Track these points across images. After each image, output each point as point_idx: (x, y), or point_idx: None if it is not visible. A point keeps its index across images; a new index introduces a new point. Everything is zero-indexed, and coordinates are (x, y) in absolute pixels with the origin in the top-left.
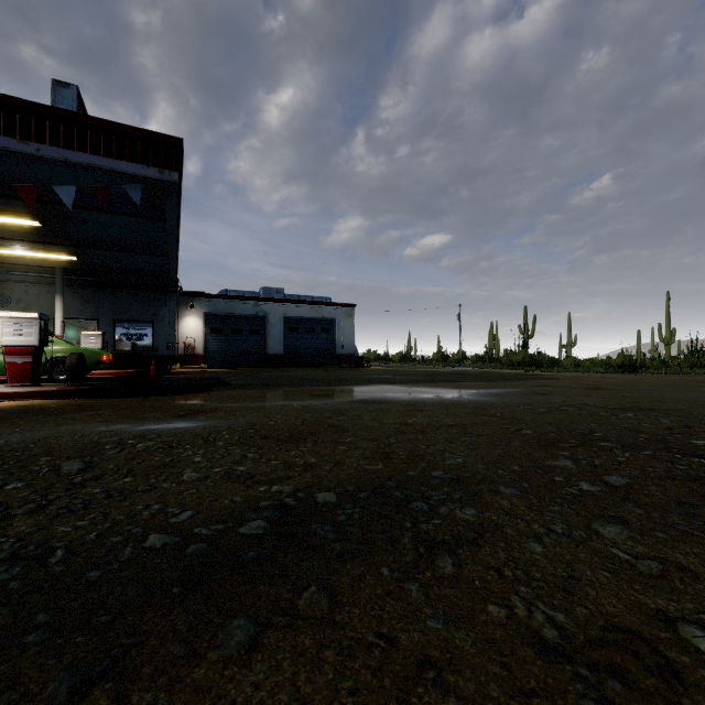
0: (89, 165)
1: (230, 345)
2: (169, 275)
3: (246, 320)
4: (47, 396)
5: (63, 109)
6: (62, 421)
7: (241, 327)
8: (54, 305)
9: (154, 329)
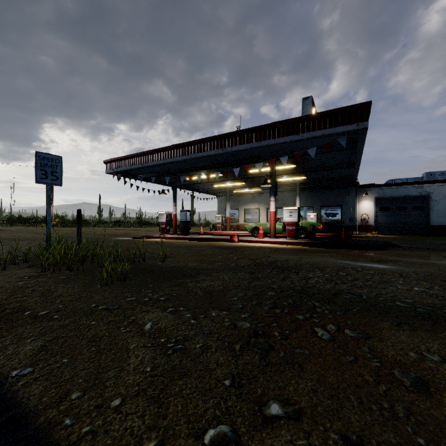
0: (322, 135)
1: (395, 218)
2: (352, 177)
3: (409, 199)
4: (301, 244)
5: (311, 114)
6: (318, 256)
7: (405, 205)
8: (294, 201)
9: (342, 210)
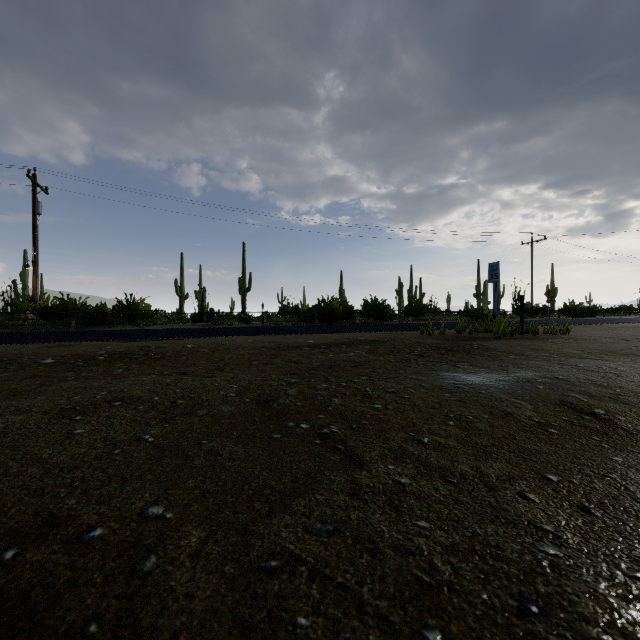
0: None
1: None
2: None
3: None
4: None
5: None
6: None
7: None
8: None
9: None
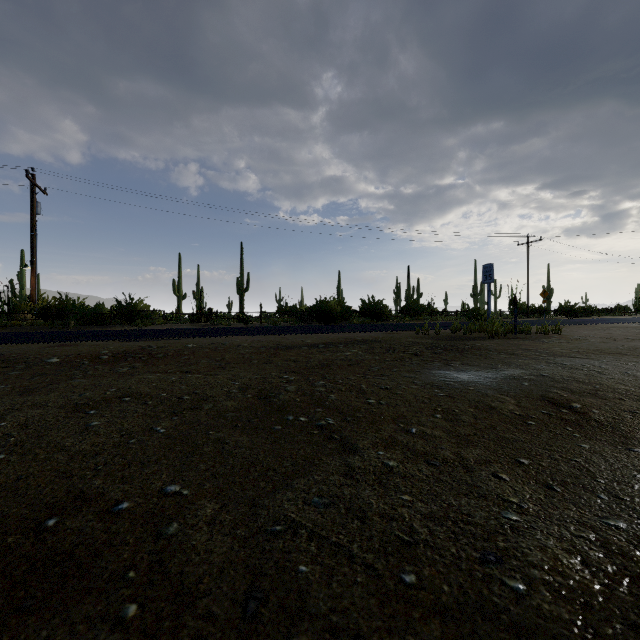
0: None
1: None
2: None
3: None
4: None
5: None
6: None
7: None
8: None
9: None
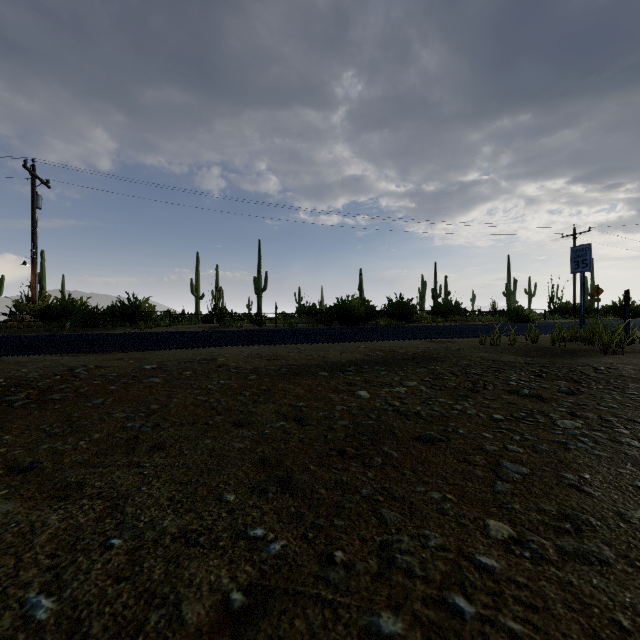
0: None
1: None
2: None
3: None
4: None
5: None
6: None
7: None
8: None
9: None
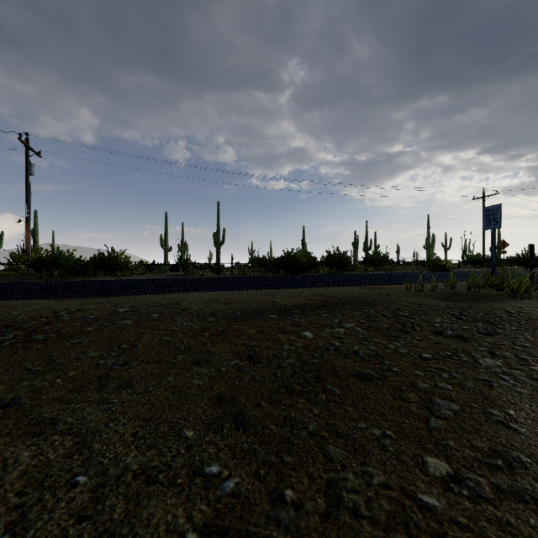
0: None
1: None
2: None
3: None
4: None
5: None
6: None
7: None
8: None
9: None
